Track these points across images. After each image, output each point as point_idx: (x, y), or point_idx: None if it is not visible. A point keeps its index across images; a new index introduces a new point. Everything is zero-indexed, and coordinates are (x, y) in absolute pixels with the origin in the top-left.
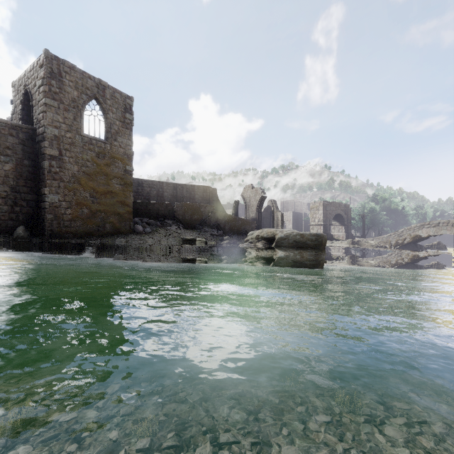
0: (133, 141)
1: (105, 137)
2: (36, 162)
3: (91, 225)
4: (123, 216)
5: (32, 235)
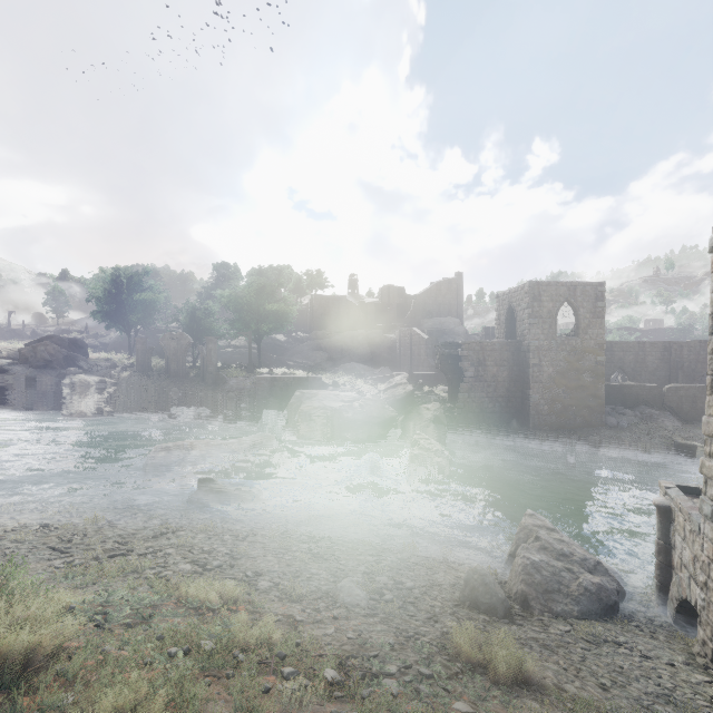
0: (604, 329)
1: (575, 334)
2: (520, 366)
3: (563, 419)
4: (593, 409)
5: (520, 426)
